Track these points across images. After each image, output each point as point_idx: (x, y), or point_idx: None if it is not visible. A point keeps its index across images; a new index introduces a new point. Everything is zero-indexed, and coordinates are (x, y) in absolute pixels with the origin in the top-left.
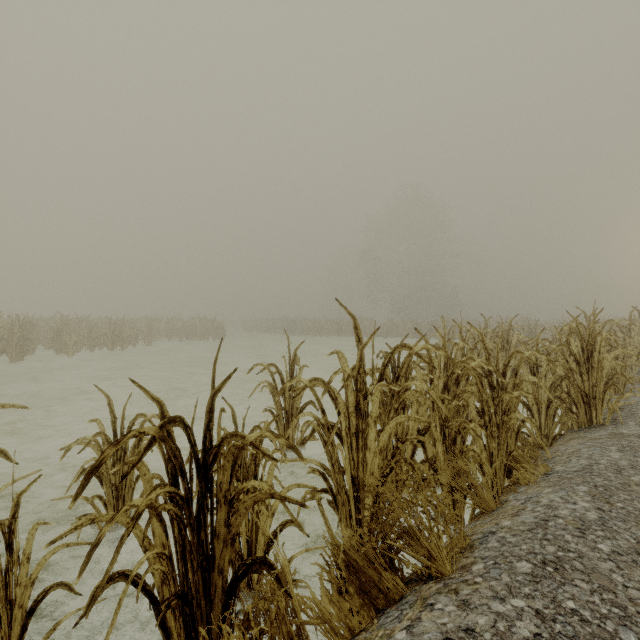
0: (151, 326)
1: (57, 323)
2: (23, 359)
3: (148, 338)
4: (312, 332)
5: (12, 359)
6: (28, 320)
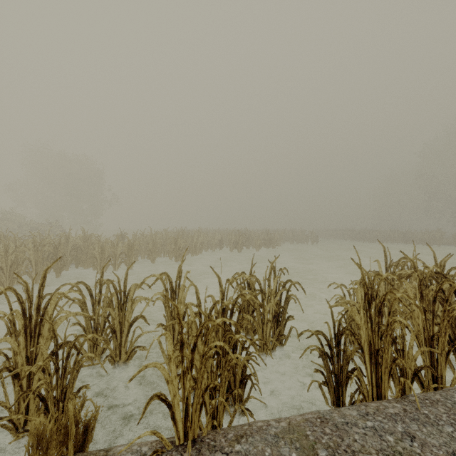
0: (280, 235)
1: (247, 233)
2: (241, 251)
3: (279, 242)
4: (379, 240)
5: (239, 251)
6: (234, 232)
